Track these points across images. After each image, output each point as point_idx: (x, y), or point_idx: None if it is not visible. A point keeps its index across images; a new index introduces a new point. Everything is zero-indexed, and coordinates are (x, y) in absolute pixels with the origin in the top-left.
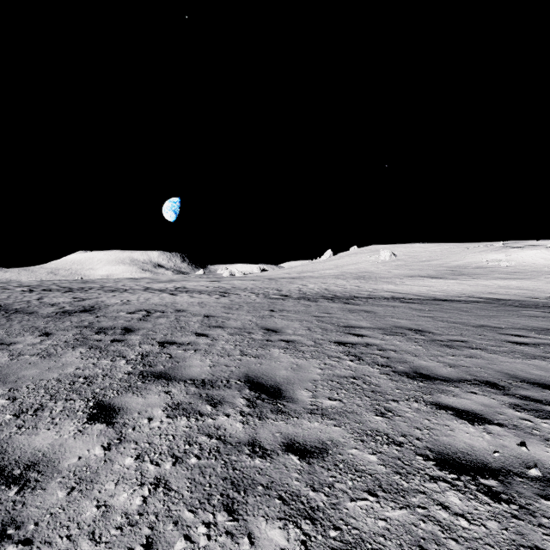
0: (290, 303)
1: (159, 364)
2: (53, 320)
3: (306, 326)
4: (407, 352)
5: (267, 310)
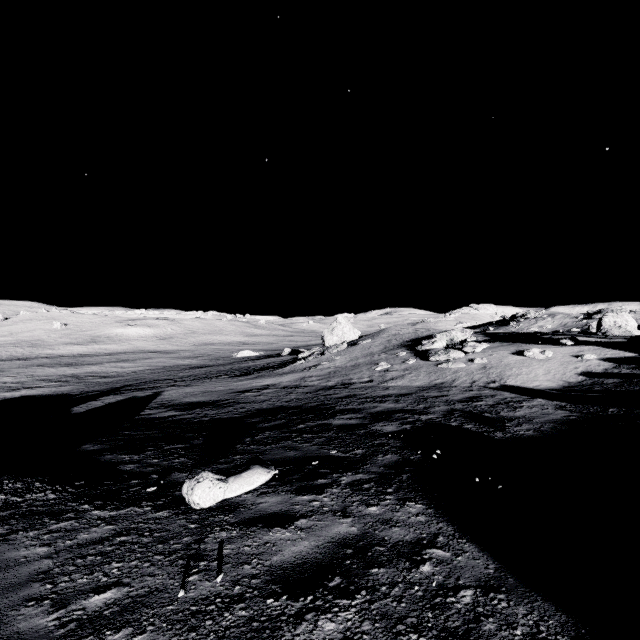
0: (2, 362)
1: None
2: None
3: (17, 365)
4: (37, 365)
5: None
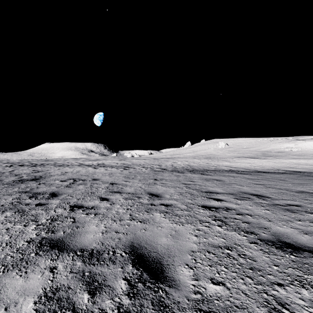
0: (167, 174)
1: (61, 230)
2: (8, 186)
3: (179, 192)
4: (261, 217)
5: (152, 179)
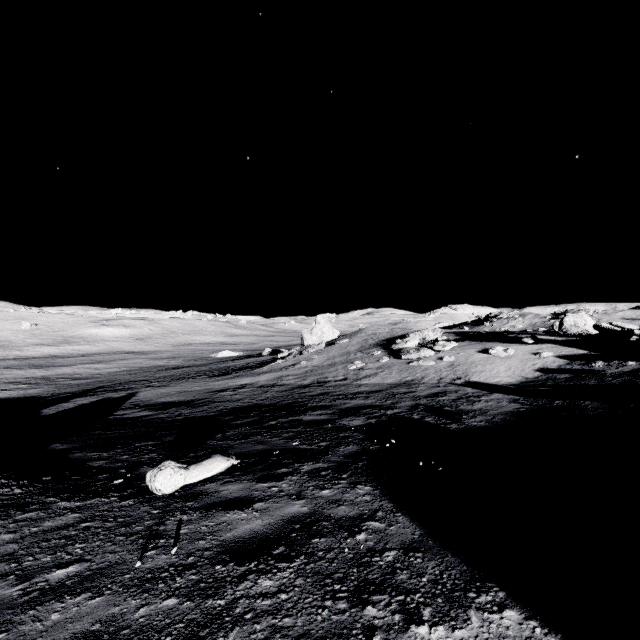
0: None
1: None
2: None
3: None
4: (4, 367)
5: None
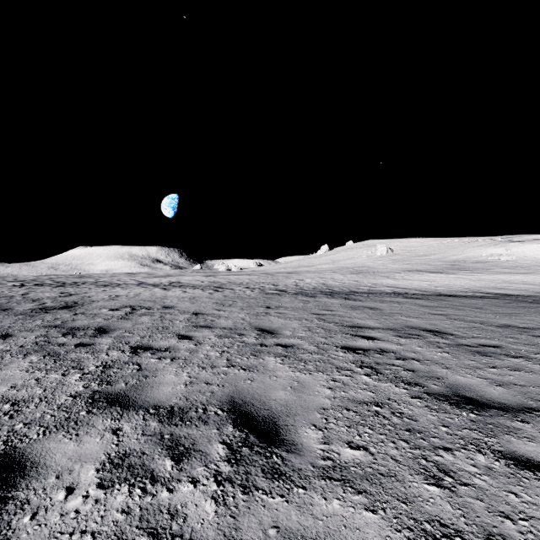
0: (287, 299)
1: (120, 381)
2: (24, 318)
3: (306, 327)
4: (435, 362)
5: (262, 307)
